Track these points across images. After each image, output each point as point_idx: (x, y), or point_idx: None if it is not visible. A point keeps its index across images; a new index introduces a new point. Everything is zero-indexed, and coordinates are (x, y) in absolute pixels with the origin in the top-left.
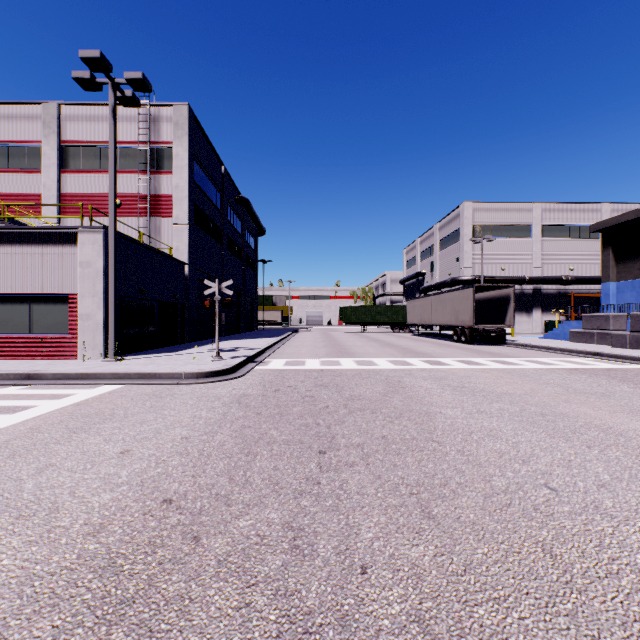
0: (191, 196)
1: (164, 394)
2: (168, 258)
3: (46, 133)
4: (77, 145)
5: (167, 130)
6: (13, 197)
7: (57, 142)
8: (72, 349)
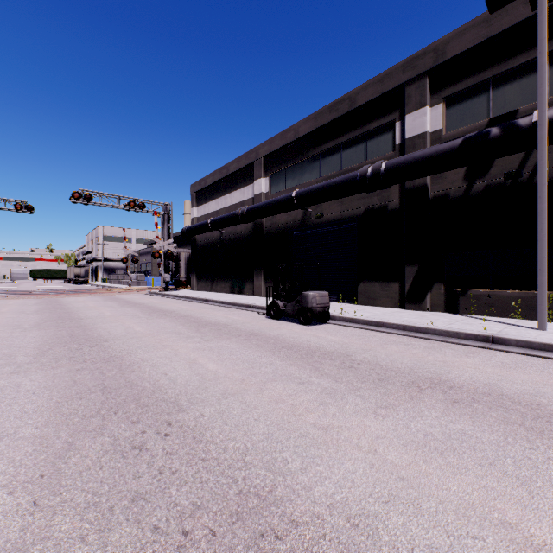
0: None
1: None
2: None
3: None
4: None
5: None
6: None
7: None
8: None
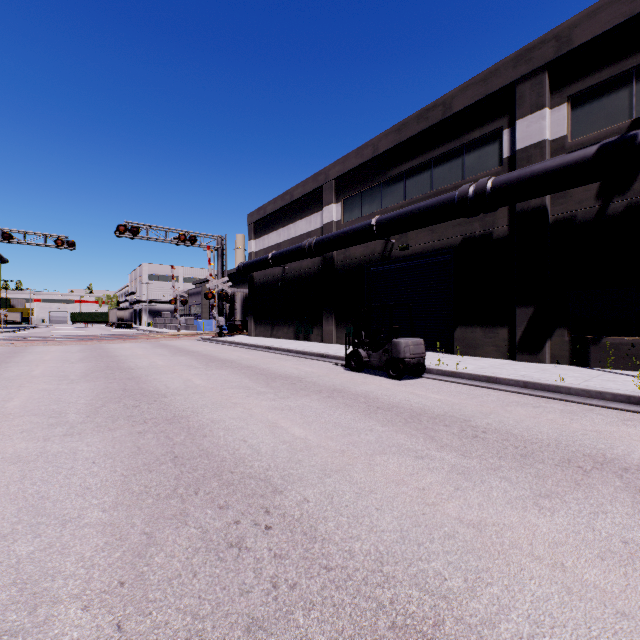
0: None
1: None
2: None
3: None
4: None
5: None
6: None
7: None
8: None
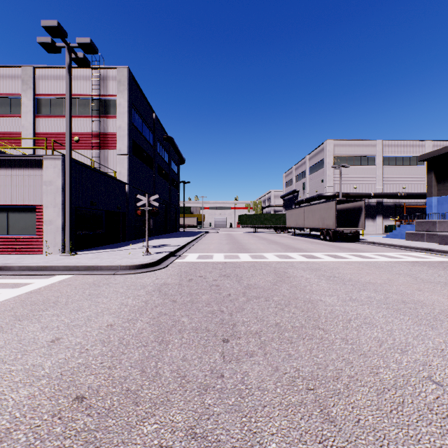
0: (130, 134)
1: (102, 283)
2: (113, 179)
3: (24, 88)
4: (47, 97)
5: (113, 86)
6: (0, 135)
7: (32, 95)
8: (38, 246)
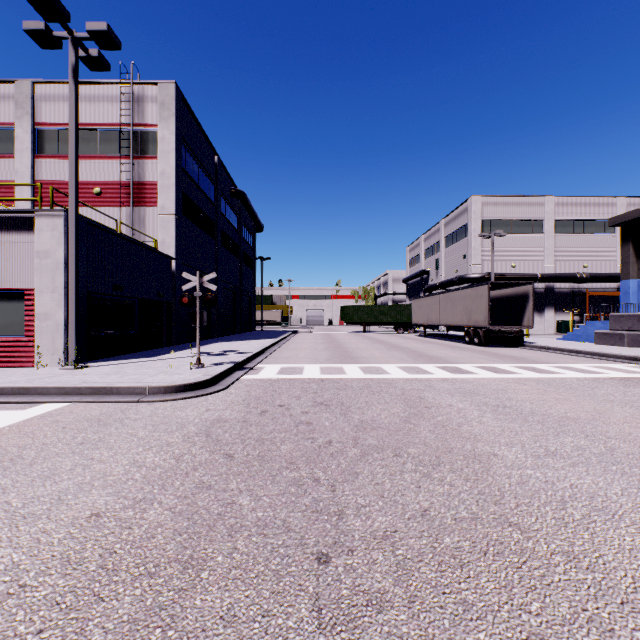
0: (179, 184)
1: (112, 419)
2: (151, 251)
3: (19, 114)
4: (53, 128)
5: (152, 111)
6: None
7: (31, 124)
8: (28, 354)
